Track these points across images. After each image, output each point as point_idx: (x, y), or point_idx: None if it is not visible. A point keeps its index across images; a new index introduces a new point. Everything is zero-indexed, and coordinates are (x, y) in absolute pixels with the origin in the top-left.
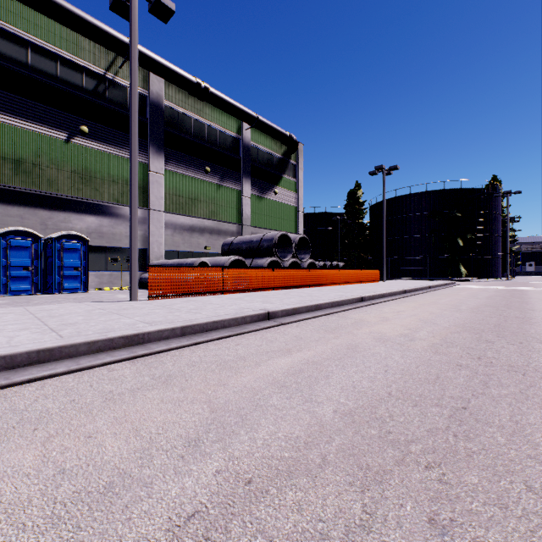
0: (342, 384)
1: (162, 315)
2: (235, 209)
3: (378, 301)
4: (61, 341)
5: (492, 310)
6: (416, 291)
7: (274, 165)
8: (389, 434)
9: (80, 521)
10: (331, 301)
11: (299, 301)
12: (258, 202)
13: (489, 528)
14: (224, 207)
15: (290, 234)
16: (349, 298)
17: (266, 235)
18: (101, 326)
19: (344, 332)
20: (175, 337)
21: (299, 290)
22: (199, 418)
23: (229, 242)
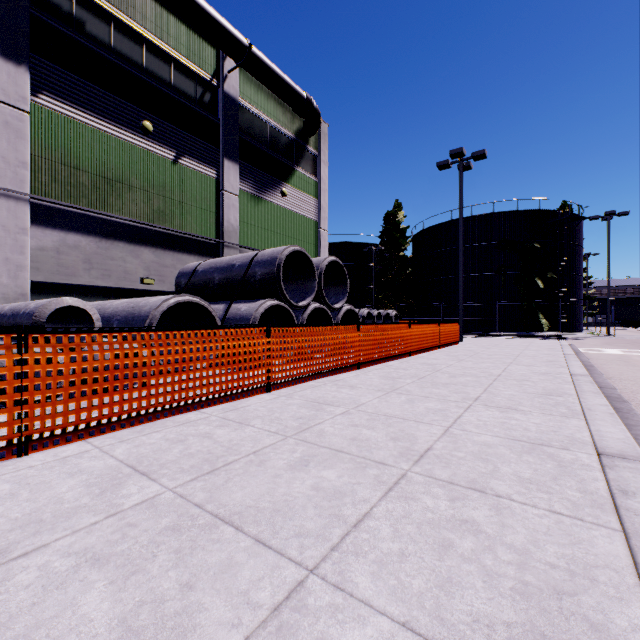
0: None
1: None
2: (207, 212)
3: None
4: None
5: None
6: None
7: (282, 148)
8: None
9: None
10: None
11: None
12: (253, 206)
13: None
14: (186, 205)
15: None
16: None
17: (261, 254)
18: None
19: None
20: None
21: (340, 384)
22: None
23: (191, 270)
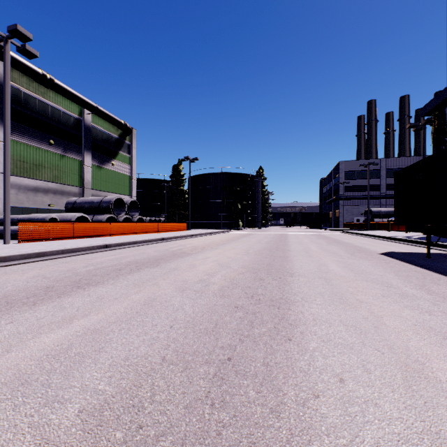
0: (131, 258)
1: (44, 247)
2: (77, 175)
3: (172, 240)
4: (8, 254)
5: (218, 241)
6: (200, 235)
7: (112, 143)
8: (138, 262)
9: (66, 272)
10: (143, 239)
11: (125, 240)
12: (98, 171)
13: (146, 266)
14: (68, 173)
15: (126, 196)
16: (155, 238)
17: (105, 198)
18: (14, 251)
19: (143, 250)
20: (59, 254)
21: (128, 236)
22: (85, 265)
23: (73, 201)
